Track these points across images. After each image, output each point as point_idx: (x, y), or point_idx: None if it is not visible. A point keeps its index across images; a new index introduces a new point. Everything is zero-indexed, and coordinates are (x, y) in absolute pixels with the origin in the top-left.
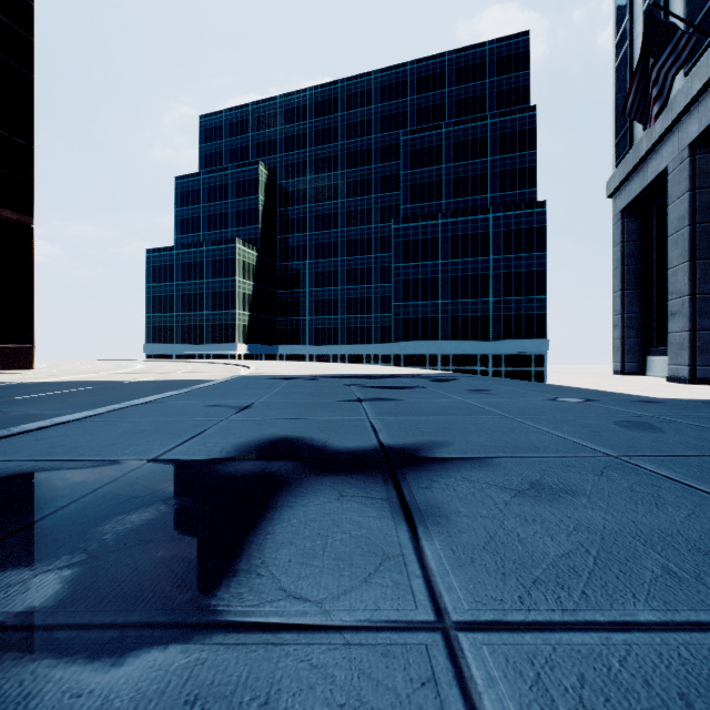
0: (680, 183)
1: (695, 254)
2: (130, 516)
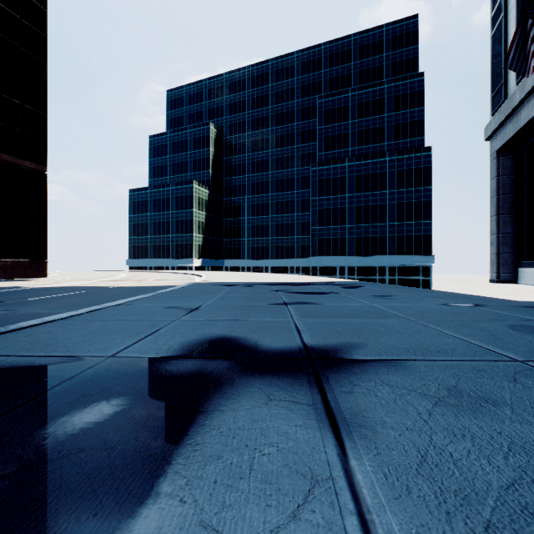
0: None
1: None
2: (74, 417)
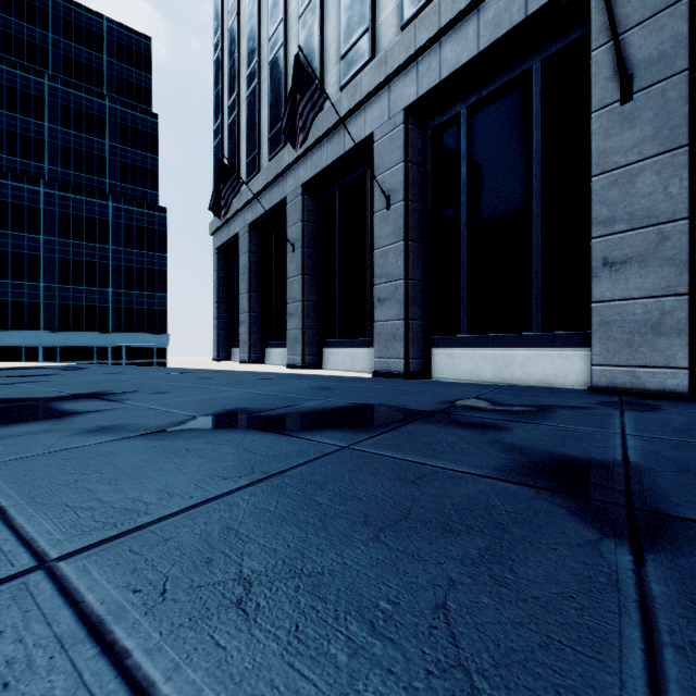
0: (245, 245)
1: (251, 289)
2: None
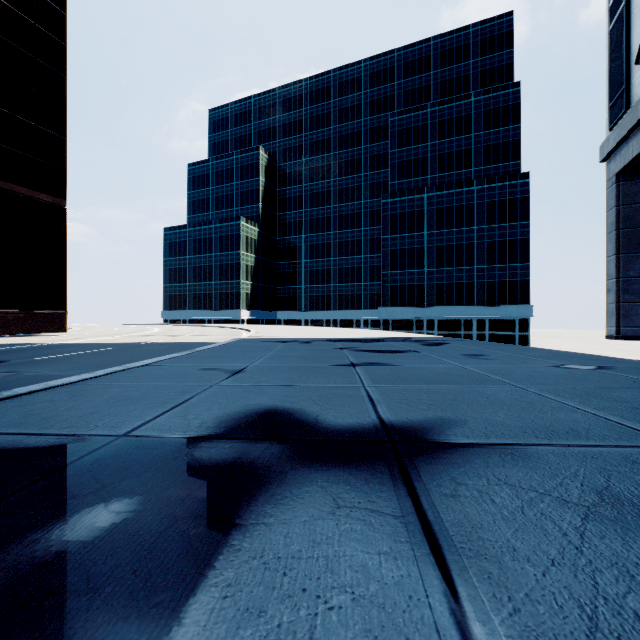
0: None
1: None
2: (51, 533)
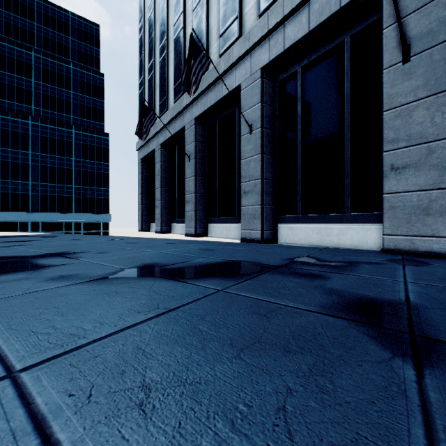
0: (159, 157)
1: (162, 185)
2: None
